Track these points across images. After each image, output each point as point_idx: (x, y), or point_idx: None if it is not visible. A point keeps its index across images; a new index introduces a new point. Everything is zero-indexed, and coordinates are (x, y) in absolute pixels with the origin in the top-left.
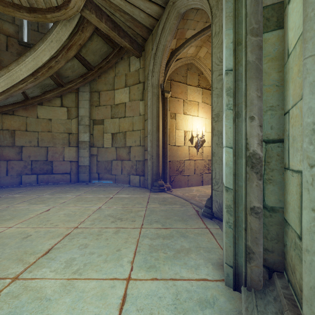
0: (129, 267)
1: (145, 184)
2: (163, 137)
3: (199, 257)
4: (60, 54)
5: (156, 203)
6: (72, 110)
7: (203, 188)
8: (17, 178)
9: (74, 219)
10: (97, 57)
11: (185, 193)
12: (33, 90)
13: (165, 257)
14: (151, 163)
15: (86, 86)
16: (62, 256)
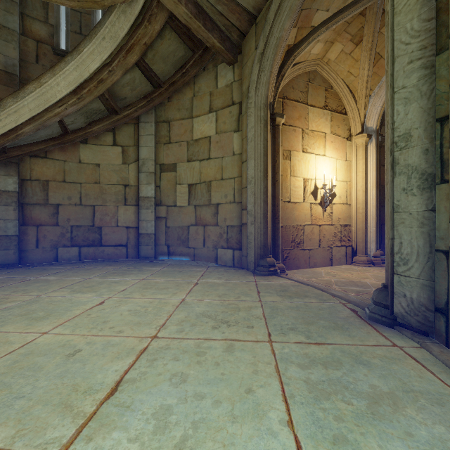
0: (289, 438)
1: (243, 263)
2: (273, 187)
3: (429, 418)
4: (116, 59)
5: (273, 293)
6: (129, 150)
7: (334, 270)
8: (52, 252)
9: (147, 320)
10: (169, 67)
11: (310, 278)
12: (75, 118)
13: (354, 414)
14: (255, 229)
15: (151, 114)
16: (145, 401)
